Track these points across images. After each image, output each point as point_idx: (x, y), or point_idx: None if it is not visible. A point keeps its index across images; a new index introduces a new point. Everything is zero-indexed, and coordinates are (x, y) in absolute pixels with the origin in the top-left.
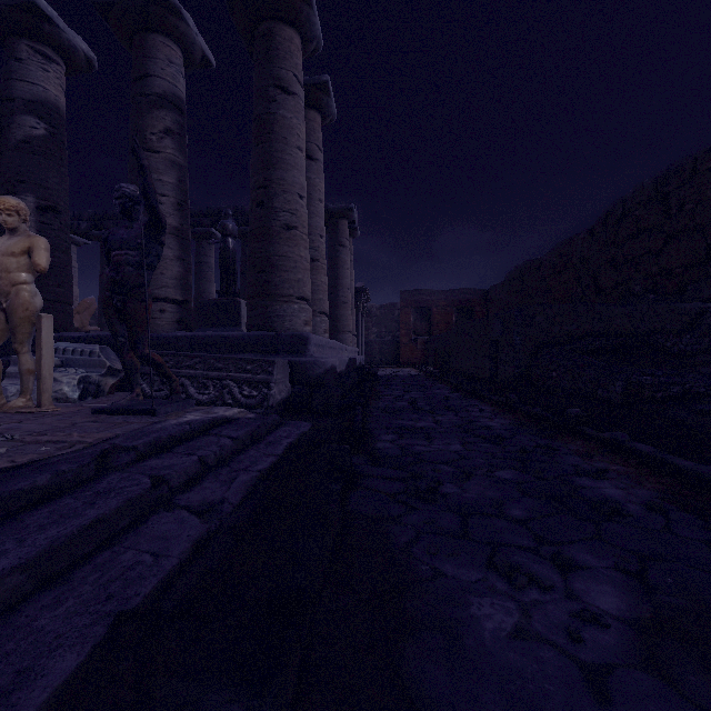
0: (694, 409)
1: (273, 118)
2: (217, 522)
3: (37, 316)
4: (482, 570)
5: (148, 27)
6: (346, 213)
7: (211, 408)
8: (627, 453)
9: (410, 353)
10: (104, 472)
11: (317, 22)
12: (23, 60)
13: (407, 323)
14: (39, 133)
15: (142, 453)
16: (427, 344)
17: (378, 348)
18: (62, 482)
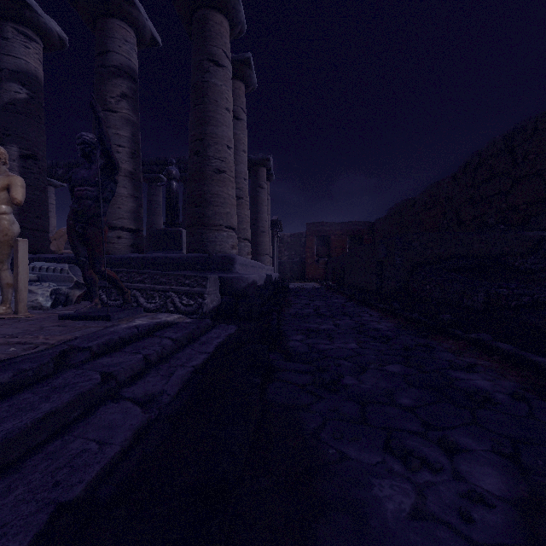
0: (542, 315)
1: (207, 85)
2: (156, 411)
3: (14, 240)
4: (380, 453)
5: (108, 13)
6: (264, 162)
7: (156, 314)
8: (490, 351)
9: (314, 271)
10: (62, 369)
11: (241, 10)
12: (9, 39)
13: (311, 248)
14: (22, 97)
15: (96, 353)
16: (326, 264)
17: (289, 267)
18: (23, 379)
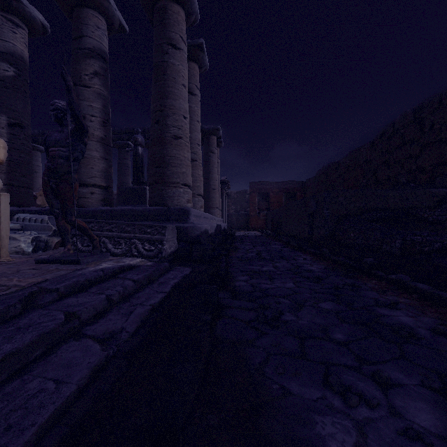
0: None
1: (166, 64)
2: (114, 348)
3: None
4: (320, 388)
5: (82, 3)
6: (215, 132)
7: (121, 258)
8: (409, 290)
9: (256, 222)
10: (29, 310)
11: (195, 2)
12: None
13: (253, 203)
14: (9, 74)
15: (63, 294)
16: (266, 216)
17: (235, 218)
18: None
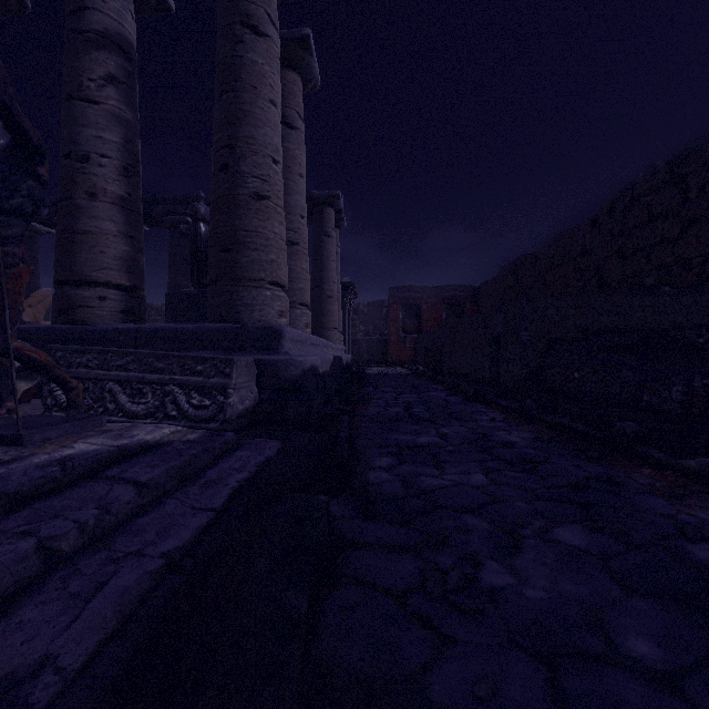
0: None
1: (240, 62)
2: None
3: None
4: None
5: None
6: (331, 201)
7: (129, 428)
8: None
9: (399, 352)
10: None
11: None
12: None
13: (395, 321)
14: None
15: None
16: (416, 343)
17: (365, 346)
18: None
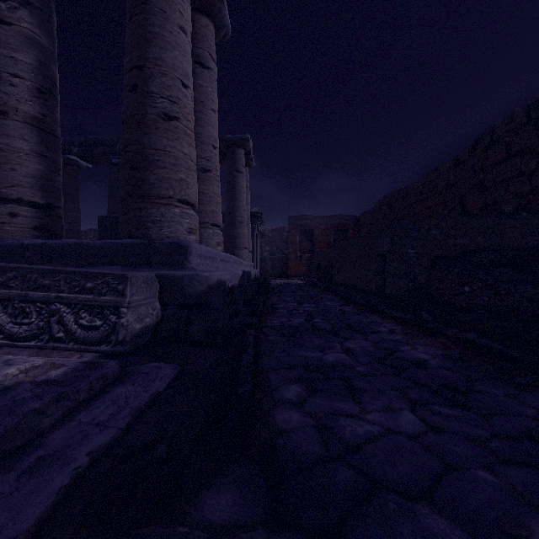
0: None
1: None
2: None
3: None
4: None
5: None
6: (242, 143)
7: None
8: None
9: (296, 267)
10: None
11: None
12: None
13: (294, 243)
14: None
15: None
16: (310, 260)
17: (270, 263)
18: None
